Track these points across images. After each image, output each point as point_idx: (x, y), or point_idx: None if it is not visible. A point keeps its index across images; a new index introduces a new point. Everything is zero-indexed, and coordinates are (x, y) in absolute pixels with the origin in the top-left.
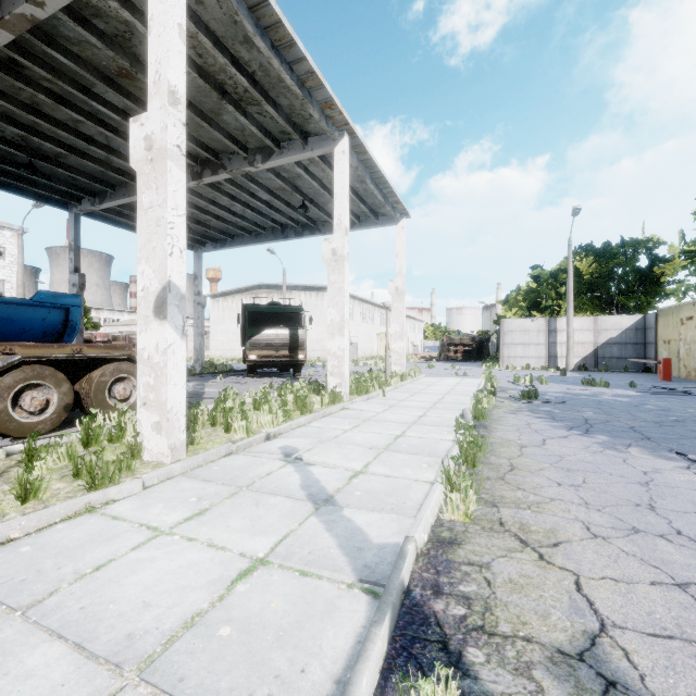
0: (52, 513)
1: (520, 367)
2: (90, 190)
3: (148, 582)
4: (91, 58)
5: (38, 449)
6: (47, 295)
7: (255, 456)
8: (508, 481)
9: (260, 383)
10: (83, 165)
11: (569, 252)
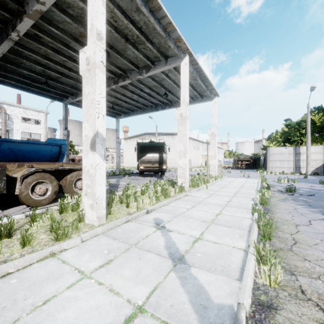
0: (32, 258)
1: (278, 172)
2: (71, 93)
3: (70, 319)
4: (68, 29)
5: (37, 216)
6: (52, 140)
7: (140, 223)
8: (295, 252)
9: (145, 180)
10: (67, 81)
11: (308, 111)
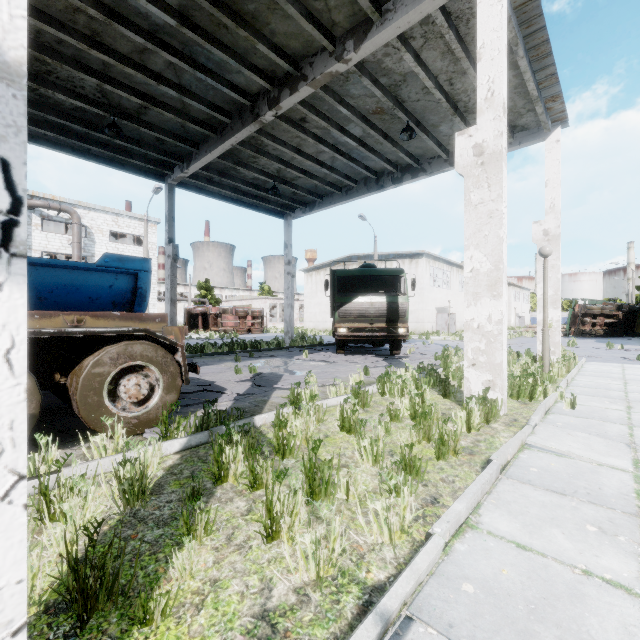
0: None
1: None
2: (179, 155)
3: None
4: None
5: None
6: (112, 258)
7: None
8: None
9: (351, 363)
10: (164, 121)
11: None
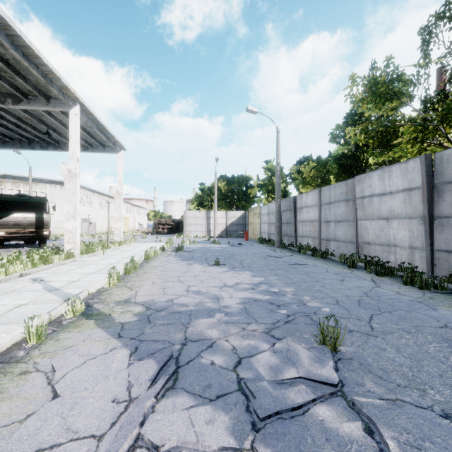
0: None
1: (193, 236)
2: None
3: None
4: None
5: None
6: None
7: (13, 283)
8: (139, 276)
9: (9, 252)
10: None
11: (215, 179)
